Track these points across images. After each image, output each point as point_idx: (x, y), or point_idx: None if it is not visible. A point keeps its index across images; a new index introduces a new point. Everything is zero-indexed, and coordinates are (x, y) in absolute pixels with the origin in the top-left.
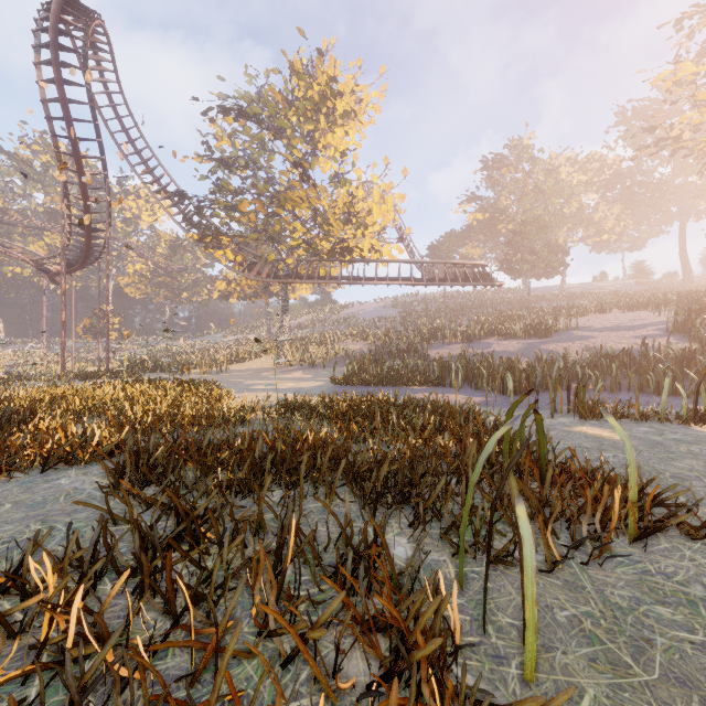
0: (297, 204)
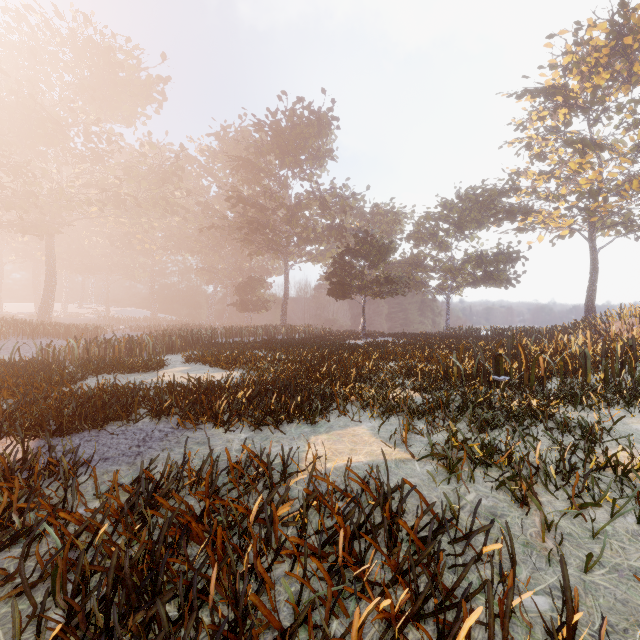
0: None
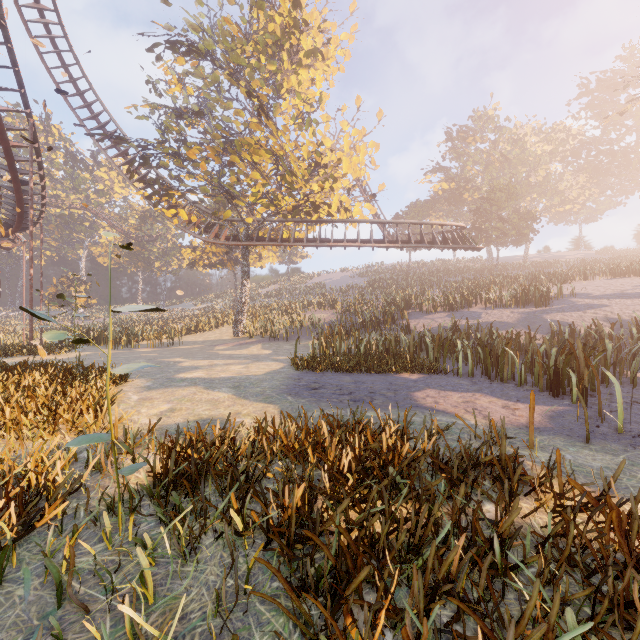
0: (255, 150)
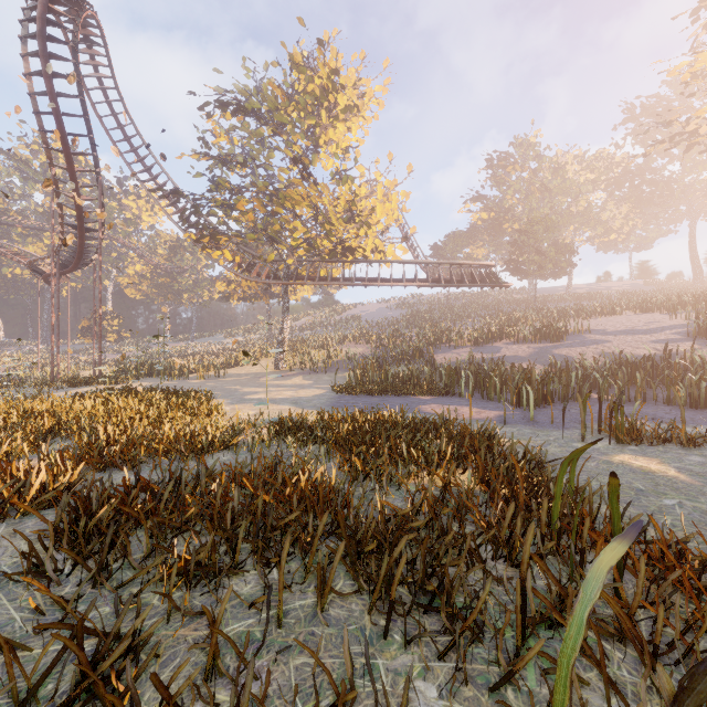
0: (297, 202)
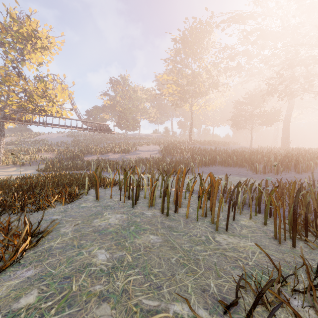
0: (13, 84)
